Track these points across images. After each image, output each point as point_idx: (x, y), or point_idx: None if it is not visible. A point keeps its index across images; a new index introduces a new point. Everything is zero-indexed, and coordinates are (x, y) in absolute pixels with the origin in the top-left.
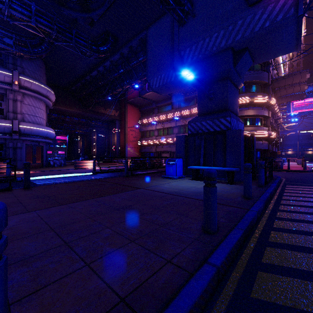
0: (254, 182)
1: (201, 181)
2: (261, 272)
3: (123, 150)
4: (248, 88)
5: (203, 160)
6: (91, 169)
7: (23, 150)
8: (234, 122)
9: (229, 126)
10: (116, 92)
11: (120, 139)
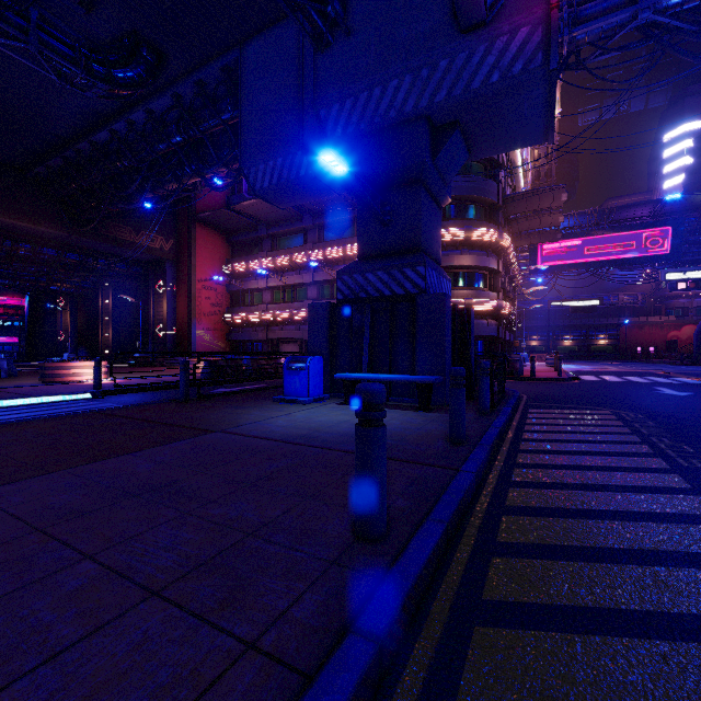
0: (470, 405)
1: None
2: (481, 627)
3: (185, 335)
4: (461, 210)
5: (368, 360)
6: (89, 385)
7: None
8: (434, 278)
9: (422, 285)
10: (163, 192)
11: (176, 309)
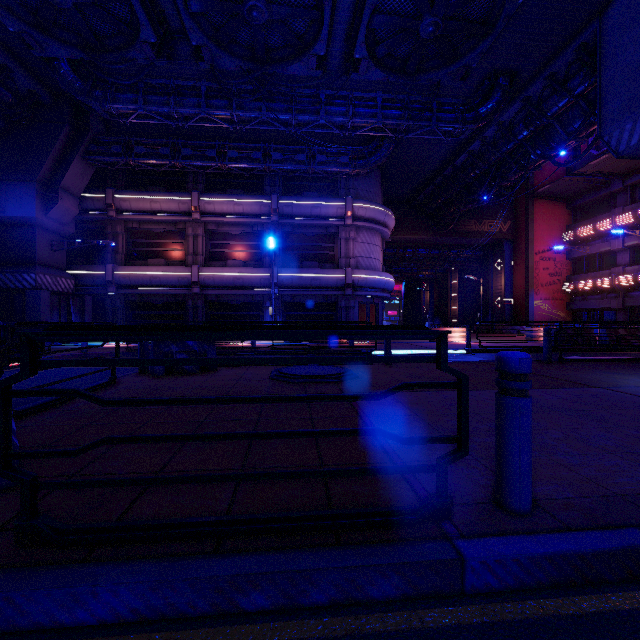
0: None
1: None
2: None
3: (521, 306)
4: None
5: None
6: (459, 345)
7: (356, 311)
8: None
9: None
10: (507, 183)
11: (512, 282)
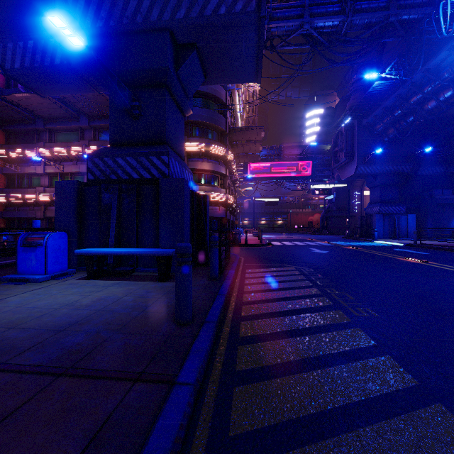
0: (204, 271)
1: (106, 280)
2: None
3: None
4: (203, 132)
5: (115, 235)
6: None
7: None
8: (177, 167)
9: (166, 172)
10: None
11: None
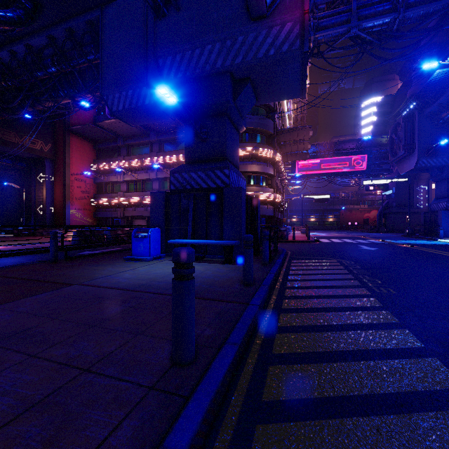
0: (257, 259)
1: None
2: (261, 425)
3: (61, 213)
4: (252, 136)
5: (191, 230)
6: None
7: None
8: (235, 177)
9: (227, 182)
10: (42, 107)
11: (53, 194)
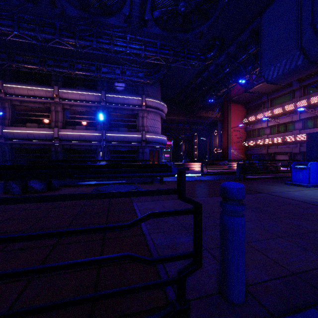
0: None
1: None
2: None
3: (225, 152)
4: None
5: None
6: (198, 171)
7: (147, 154)
8: None
9: None
10: (219, 94)
11: (221, 141)
